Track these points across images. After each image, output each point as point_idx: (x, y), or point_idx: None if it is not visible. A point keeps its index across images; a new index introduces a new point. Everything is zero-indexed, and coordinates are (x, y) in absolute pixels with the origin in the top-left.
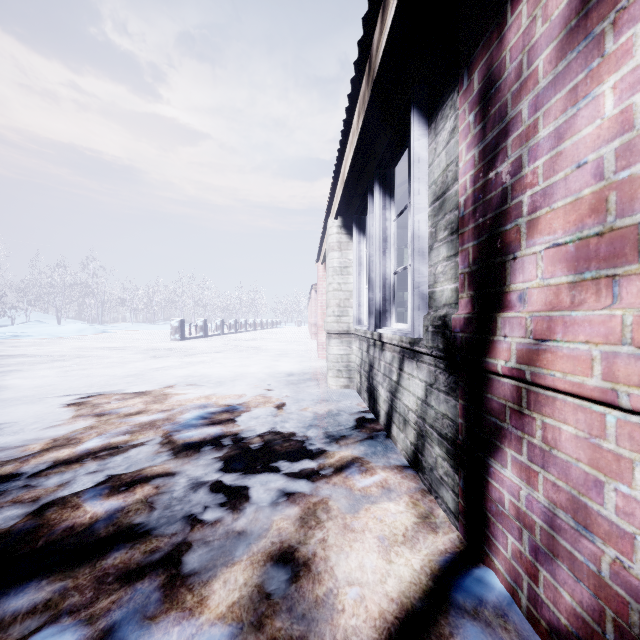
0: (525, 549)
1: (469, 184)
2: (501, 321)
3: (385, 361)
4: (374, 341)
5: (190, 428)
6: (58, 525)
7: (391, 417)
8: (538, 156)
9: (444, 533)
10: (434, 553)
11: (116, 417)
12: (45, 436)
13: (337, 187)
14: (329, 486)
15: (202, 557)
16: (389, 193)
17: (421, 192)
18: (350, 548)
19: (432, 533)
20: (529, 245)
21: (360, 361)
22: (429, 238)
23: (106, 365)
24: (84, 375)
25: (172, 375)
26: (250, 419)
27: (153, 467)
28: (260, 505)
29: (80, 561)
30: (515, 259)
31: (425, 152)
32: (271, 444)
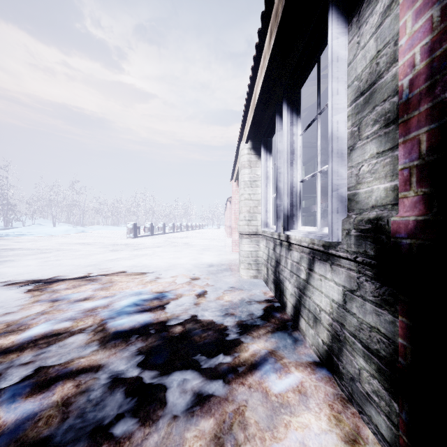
0: None
1: (420, 57)
2: None
3: (292, 260)
4: (280, 241)
5: (123, 316)
6: None
7: (299, 311)
8: None
9: None
10: None
11: (67, 303)
12: (2, 321)
13: (248, 115)
14: (245, 389)
15: None
16: (296, 111)
17: (340, 92)
18: None
19: None
20: None
21: (267, 257)
22: (349, 138)
23: (76, 256)
24: (57, 264)
25: (121, 265)
26: (176, 306)
27: (81, 359)
28: (174, 414)
29: None
30: None
31: (344, 51)
32: (191, 334)
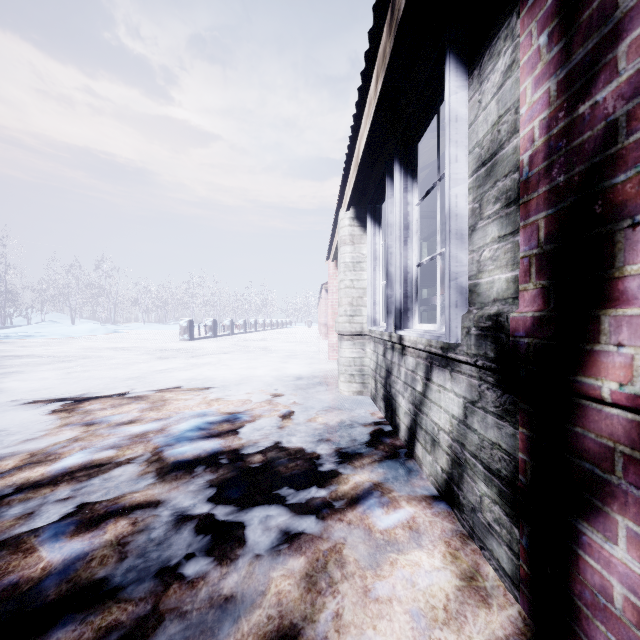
0: None
1: (539, 132)
2: (610, 322)
3: (406, 367)
4: (392, 344)
5: (184, 442)
6: None
7: (414, 433)
8: None
9: (500, 607)
10: None
11: (106, 427)
12: (23, 450)
13: (350, 173)
14: (343, 525)
15: (174, 639)
16: (411, 173)
17: (459, 159)
18: (374, 631)
19: (483, 607)
20: None
21: (375, 365)
22: (470, 216)
23: (110, 366)
24: (85, 377)
25: (175, 378)
26: (253, 431)
27: (134, 494)
28: (256, 553)
29: None
30: (636, 226)
31: (464, 108)
32: (274, 464)
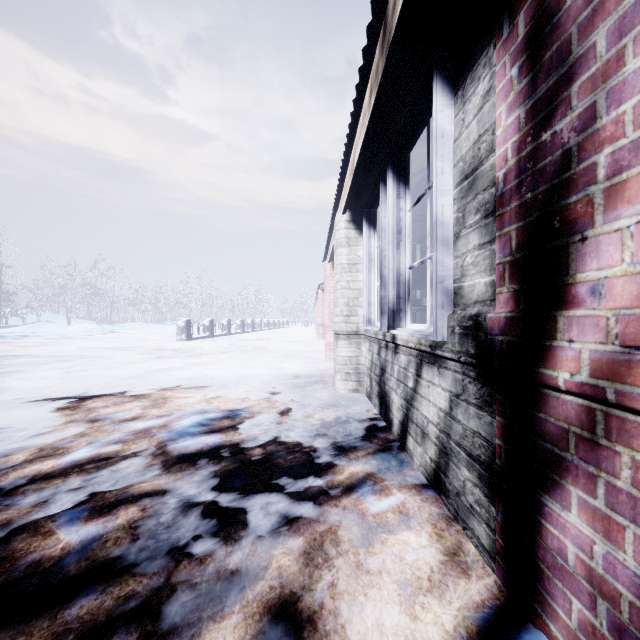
0: (601, 624)
1: (511, 153)
2: (564, 321)
3: (399, 365)
4: (386, 343)
5: (187, 437)
6: (23, 558)
7: (406, 427)
8: (625, 98)
9: (478, 577)
10: (469, 607)
11: (110, 423)
12: (32, 445)
13: (346, 178)
14: (338, 510)
15: (186, 606)
16: (404, 180)
17: (445, 172)
18: (365, 597)
19: (463, 577)
20: (608, 220)
21: (370, 364)
22: (455, 225)
23: (109, 366)
24: (85, 376)
25: (174, 377)
26: (252, 426)
27: (142, 484)
28: (258, 534)
29: (39, 610)
30: (584, 240)
31: (450, 125)
32: (274, 457)
